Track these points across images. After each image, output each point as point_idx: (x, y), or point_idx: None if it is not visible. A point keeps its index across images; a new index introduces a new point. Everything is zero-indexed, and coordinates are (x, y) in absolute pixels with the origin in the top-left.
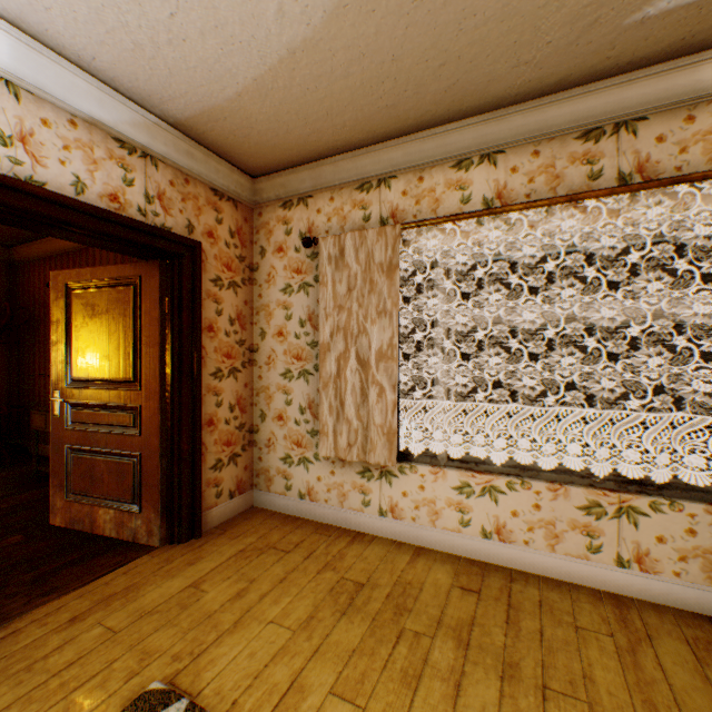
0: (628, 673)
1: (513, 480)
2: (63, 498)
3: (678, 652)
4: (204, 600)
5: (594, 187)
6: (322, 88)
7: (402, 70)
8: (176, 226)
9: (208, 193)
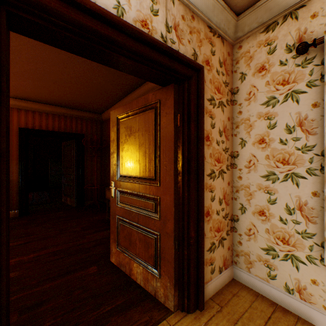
0: None
1: None
2: (115, 247)
3: None
4: None
5: None
6: None
7: None
8: (185, 53)
9: (205, 29)
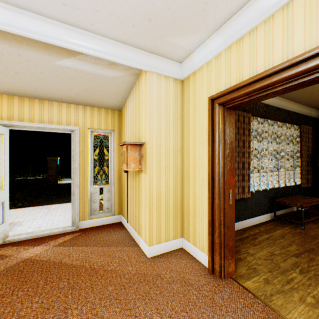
0: None
1: None
2: None
3: None
4: None
5: None
6: None
7: None
8: None
9: None
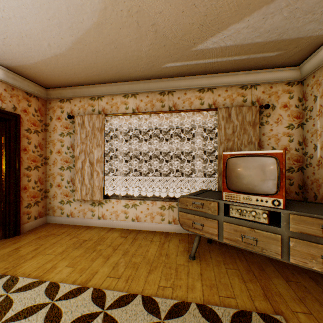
0: (159, 248)
1: (141, 201)
2: None
3: (175, 242)
4: (20, 252)
5: (163, 109)
6: (70, 66)
7: (99, 66)
8: (7, 107)
9: (24, 94)
